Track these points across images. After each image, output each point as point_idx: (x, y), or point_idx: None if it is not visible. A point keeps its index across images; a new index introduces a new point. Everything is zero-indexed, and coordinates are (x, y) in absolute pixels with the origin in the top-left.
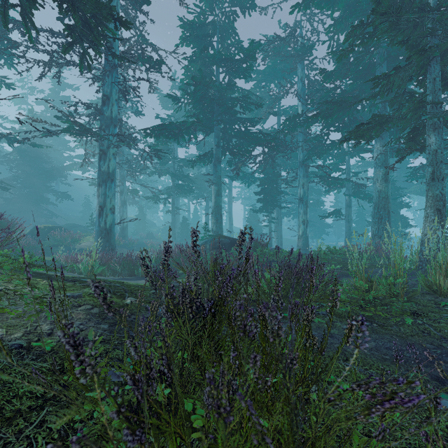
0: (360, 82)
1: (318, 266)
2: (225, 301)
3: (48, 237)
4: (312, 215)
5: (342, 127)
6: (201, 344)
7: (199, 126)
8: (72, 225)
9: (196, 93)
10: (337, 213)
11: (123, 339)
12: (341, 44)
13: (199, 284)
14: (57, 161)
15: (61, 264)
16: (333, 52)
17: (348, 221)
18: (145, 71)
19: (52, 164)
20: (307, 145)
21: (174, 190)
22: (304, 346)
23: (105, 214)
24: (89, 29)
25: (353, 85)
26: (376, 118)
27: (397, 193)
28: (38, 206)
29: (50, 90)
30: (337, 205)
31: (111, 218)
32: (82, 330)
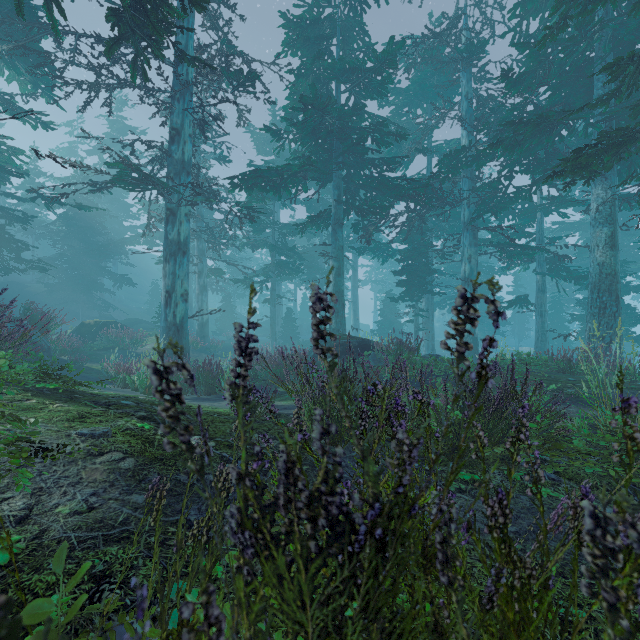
0: (565, 92)
1: (523, 385)
2: (413, 503)
3: (100, 337)
4: (479, 306)
5: (534, 165)
6: (342, 633)
7: (311, 172)
8: (134, 320)
9: (306, 122)
10: (523, 302)
11: (170, 528)
12: (533, 34)
13: (337, 450)
14: (116, 232)
15: (112, 376)
16: (523, 44)
17: (540, 314)
18: (232, 91)
19: (107, 237)
20: (476, 196)
21: (274, 269)
22: (634, 632)
23: (174, 303)
24: (144, 13)
25: (554, 96)
26: (611, 135)
27: (621, 270)
28: (90, 295)
29: (106, 136)
30: (518, 291)
31: (183, 308)
32: (91, 507)
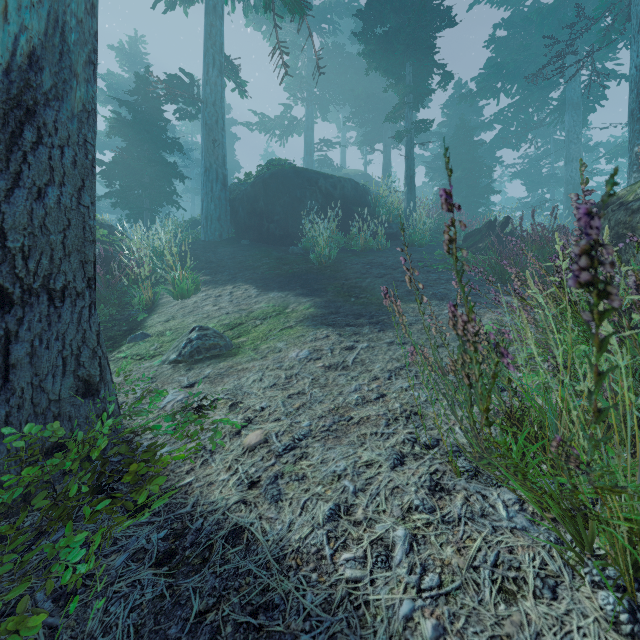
0: None
1: None
2: None
3: None
4: None
5: None
6: None
7: None
8: None
9: None
10: None
11: None
12: None
13: None
14: None
15: None
16: None
17: None
18: None
19: None
20: None
21: None
22: None
23: None
24: None
25: None
26: None
27: None
28: None
29: None
30: None
31: None
32: None
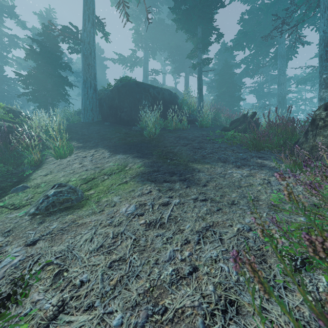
0: None
1: None
2: None
3: None
4: None
5: None
6: None
7: None
8: None
9: None
10: None
11: None
12: None
13: None
14: None
15: None
16: None
17: None
18: None
19: None
20: None
21: None
22: None
23: None
24: None
25: None
26: None
27: None
28: None
29: None
30: None
31: None
32: None
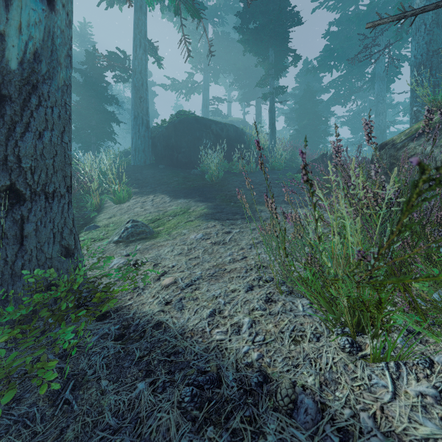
0: None
1: None
2: None
3: None
4: None
5: None
6: None
7: None
8: None
9: None
10: None
11: None
12: None
13: None
14: None
15: None
16: None
17: None
18: None
19: None
20: None
21: None
22: None
23: None
24: None
25: None
26: None
27: None
28: None
29: None
30: None
31: None
32: None
